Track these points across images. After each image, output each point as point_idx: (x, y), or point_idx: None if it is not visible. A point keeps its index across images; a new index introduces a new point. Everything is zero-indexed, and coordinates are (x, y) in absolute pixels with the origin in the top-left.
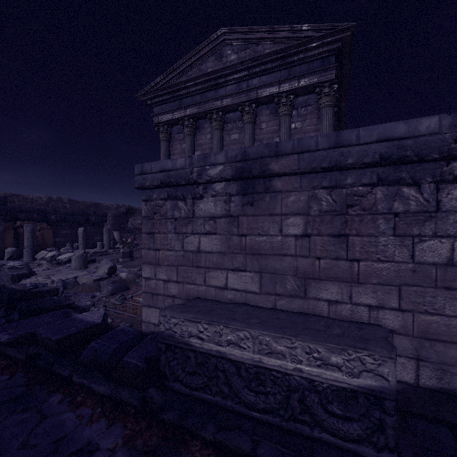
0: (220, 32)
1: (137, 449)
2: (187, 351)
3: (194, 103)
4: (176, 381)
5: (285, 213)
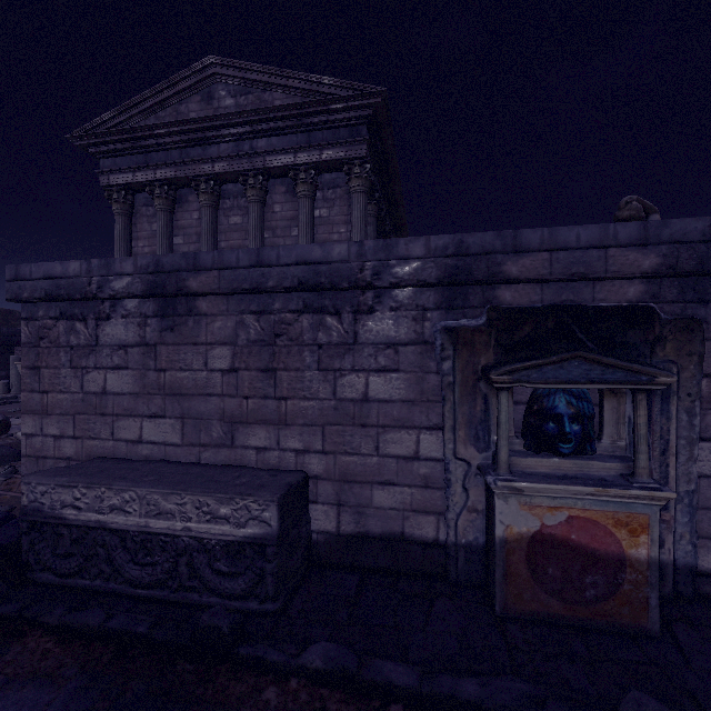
0: (207, 61)
1: None
2: (59, 527)
3: (169, 163)
4: (45, 571)
5: (211, 343)
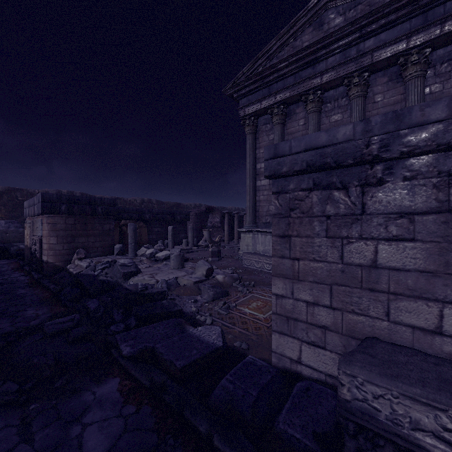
0: None
1: None
2: None
3: (286, 87)
4: None
5: None
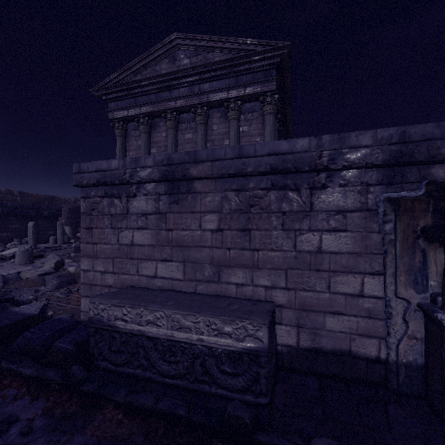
0: (173, 37)
1: (55, 416)
2: (113, 333)
3: (149, 102)
4: (104, 360)
5: (204, 211)
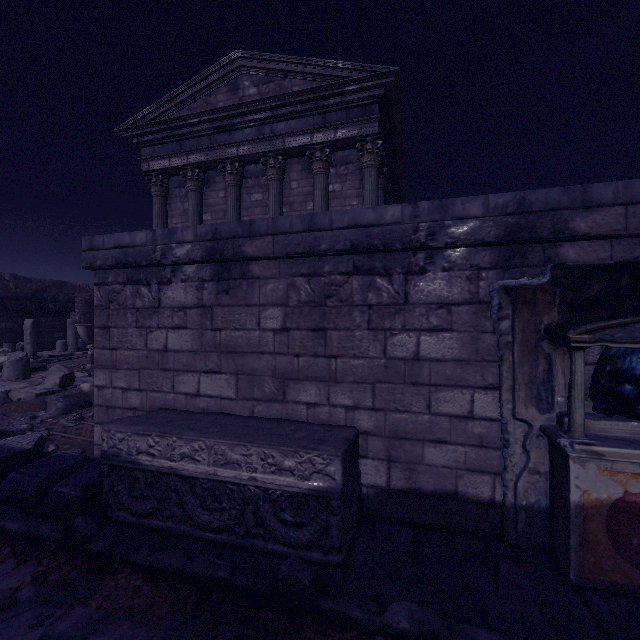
0: (234, 55)
1: (49, 584)
2: (135, 472)
3: (200, 148)
4: (122, 510)
5: (264, 304)
